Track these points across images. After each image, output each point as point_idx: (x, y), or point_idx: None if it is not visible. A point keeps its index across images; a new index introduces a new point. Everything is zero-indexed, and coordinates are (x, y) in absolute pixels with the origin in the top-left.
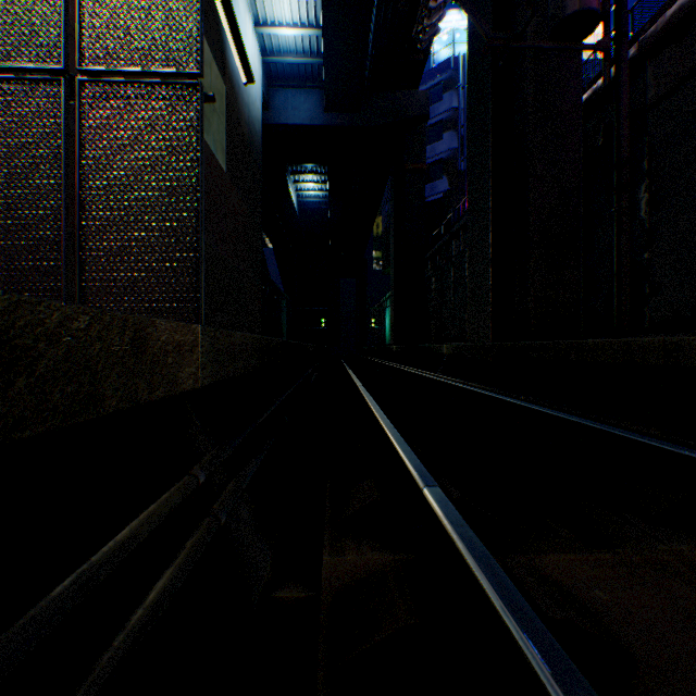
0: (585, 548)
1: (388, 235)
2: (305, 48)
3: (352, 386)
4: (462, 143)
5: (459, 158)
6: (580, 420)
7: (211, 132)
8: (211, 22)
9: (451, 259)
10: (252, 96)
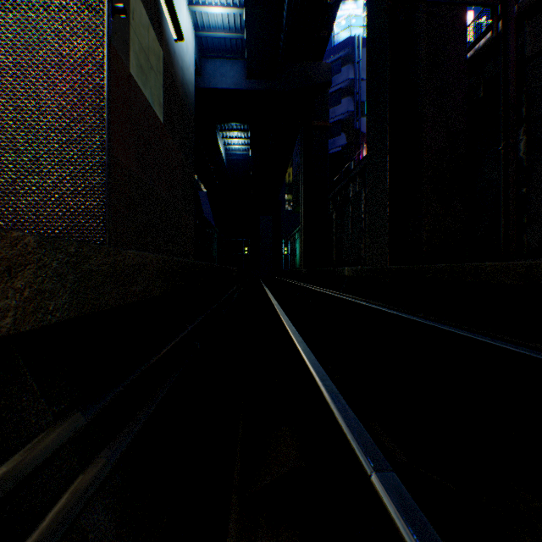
0: None
1: (298, 181)
2: (230, 25)
3: (269, 304)
4: (357, 106)
5: (355, 118)
6: (499, 343)
7: (148, 86)
8: None
9: (350, 198)
10: (186, 62)
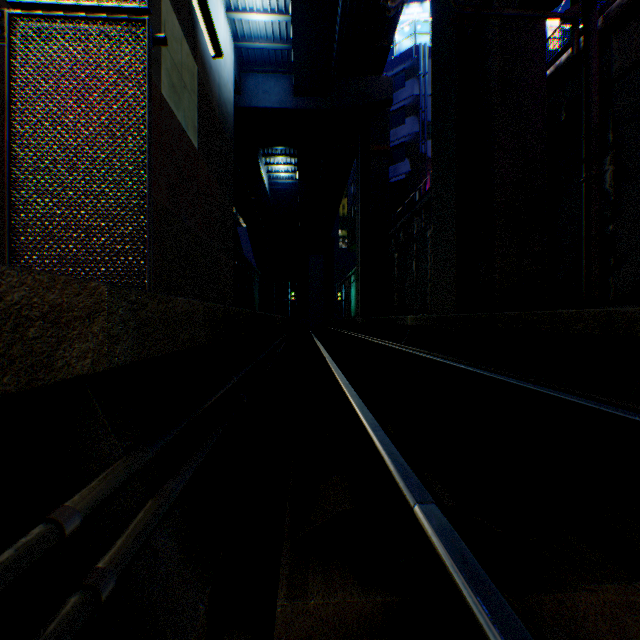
0: (626, 581)
1: (354, 214)
2: (274, 34)
3: (320, 357)
4: (423, 127)
5: (420, 141)
6: (568, 397)
7: (182, 108)
8: (182, 0)
9: (414, 235)
10: (224, 78)
